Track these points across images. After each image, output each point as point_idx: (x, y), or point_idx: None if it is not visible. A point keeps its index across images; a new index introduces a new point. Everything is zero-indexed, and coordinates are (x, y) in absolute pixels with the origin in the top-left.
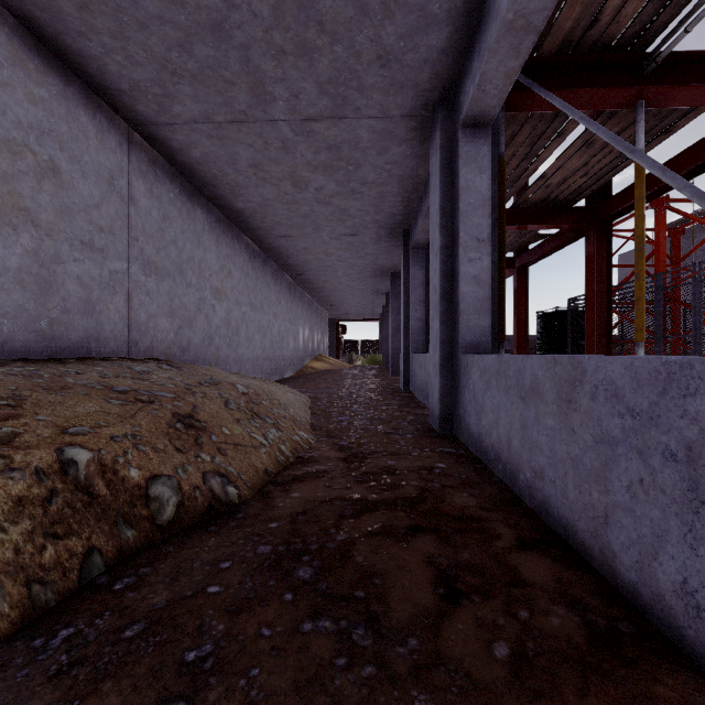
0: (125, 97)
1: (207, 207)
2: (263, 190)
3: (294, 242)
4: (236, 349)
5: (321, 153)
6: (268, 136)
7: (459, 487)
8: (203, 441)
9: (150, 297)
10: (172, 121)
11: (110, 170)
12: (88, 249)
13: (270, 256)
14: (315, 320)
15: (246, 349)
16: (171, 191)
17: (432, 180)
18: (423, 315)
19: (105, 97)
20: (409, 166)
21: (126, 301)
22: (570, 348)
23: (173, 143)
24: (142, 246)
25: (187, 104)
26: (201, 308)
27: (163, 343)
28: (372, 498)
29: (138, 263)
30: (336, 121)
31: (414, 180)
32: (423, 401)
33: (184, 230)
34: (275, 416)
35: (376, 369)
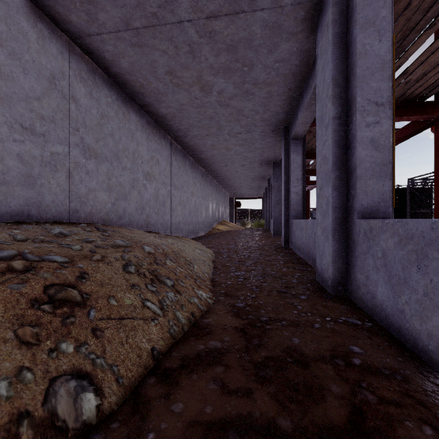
0: (59, 7)
1: (139, 113)
2: (178, 95)
3: (204, 141)
4: (162, 216)
5: (221, 55)
6: (177, 40)
7: (407, 406)
8: (74, 320)
9: (90, 176)
10: (100, 31)
11: (51, 71)
12: (29, 133)
13: (188, 152)
14: (220, 197)
15: (170, 216)
16: (108, 96)
17: (320, 61)
18: (300, 190)
19: (44, 9)
20: (294, 64)
21: (67, 177)
22: (409, 216)
23: (106, 55)
24: (82, 135)
25: (109, 10)
26: (134, 186)
27: (102, 211)
28: (285, 428)
29: (78, 148)
30: (233, 17)
31: (297, 77)
32: (304, 258)
33: (120, 127)
34: (177, 277)
35: (261, 230)
